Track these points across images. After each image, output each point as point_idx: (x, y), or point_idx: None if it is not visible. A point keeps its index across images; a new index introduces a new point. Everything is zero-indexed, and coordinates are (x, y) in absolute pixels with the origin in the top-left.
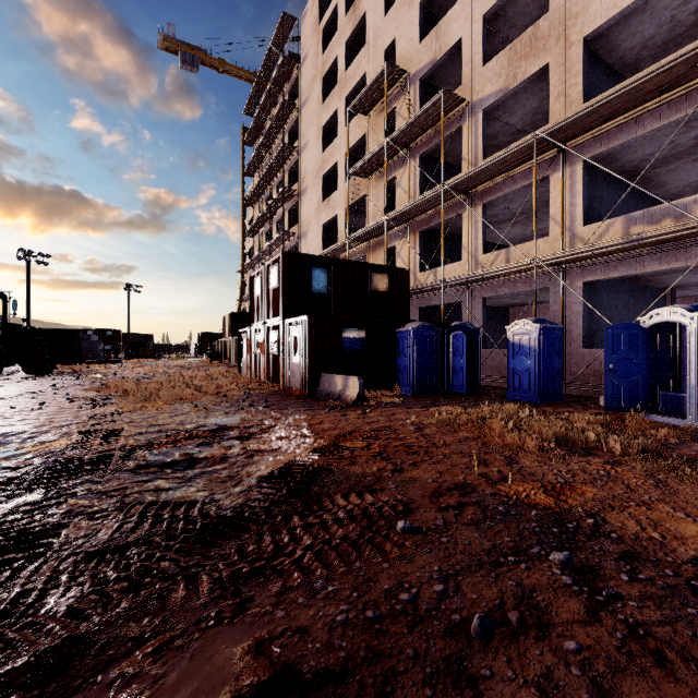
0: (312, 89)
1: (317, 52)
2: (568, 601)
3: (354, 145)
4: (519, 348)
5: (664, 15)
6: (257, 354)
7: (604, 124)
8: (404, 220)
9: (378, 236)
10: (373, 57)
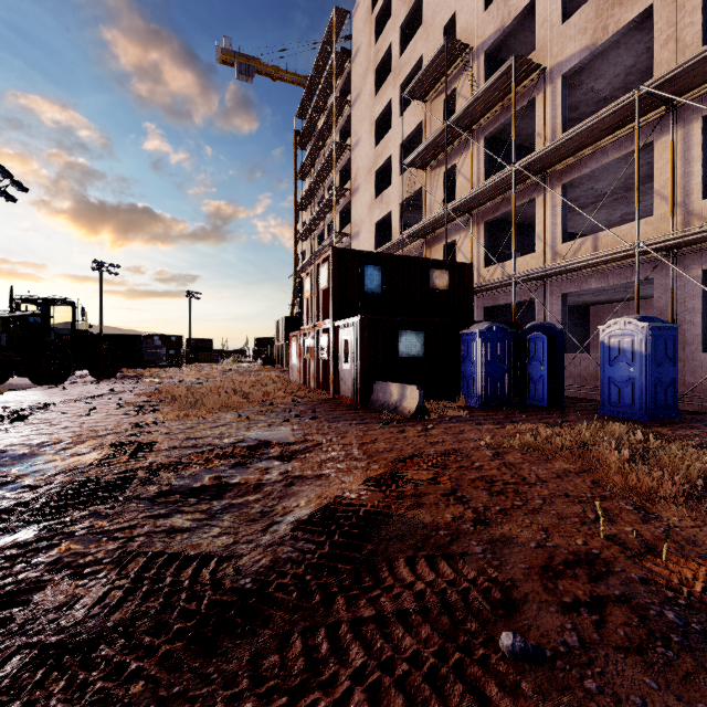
0: (364, 83)
1: (370, 43)
2: None
3: (410, 135)
4: (618, 353)
5: None
6: (307, 359)
7: None
8: (465, 211)
9: (436, 230)
10: (430, 37)
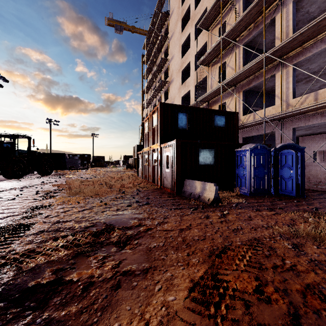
0: (176, 27)
1: (179, 6)
2: None
3: (200, 50)
4: None
5: None
6: (146, 166)
7: None
8: (232, 85)
9: (215, 97)
10: None
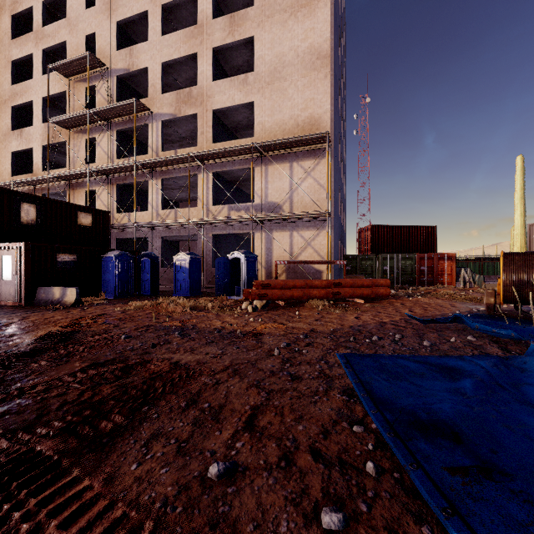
0: None
1: None
2: (177, 338)
3: (54, 95)
4: (180, 268)
5: (245, 115)
6: None
7: (221, 158)
8: (104, 174)
9: (80, 178)
10: (74, 33)
